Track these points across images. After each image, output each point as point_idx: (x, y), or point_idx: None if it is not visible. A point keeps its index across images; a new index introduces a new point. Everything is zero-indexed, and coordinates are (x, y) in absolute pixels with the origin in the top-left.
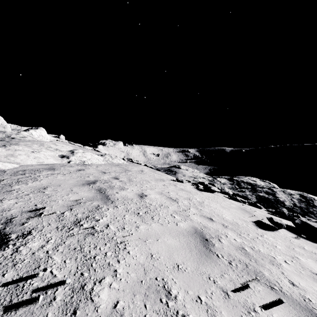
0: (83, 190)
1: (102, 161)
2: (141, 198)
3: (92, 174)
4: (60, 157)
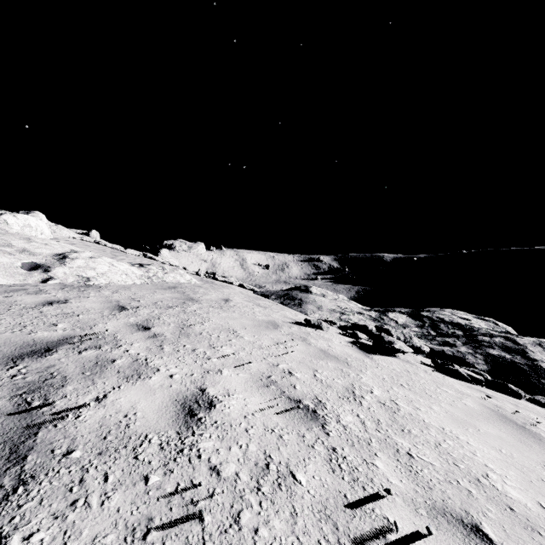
0: None
1: (138, 277)
2: (188, 424)
3: (79, 314)
4: (27, 269)
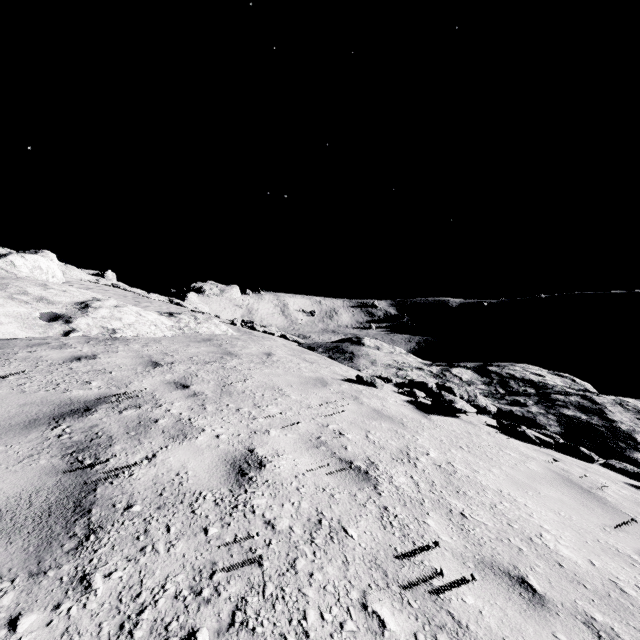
0: (2, 457)
1: (169, 329)
2: (240, 483)
3: (112, 370)
4: (46, 320)
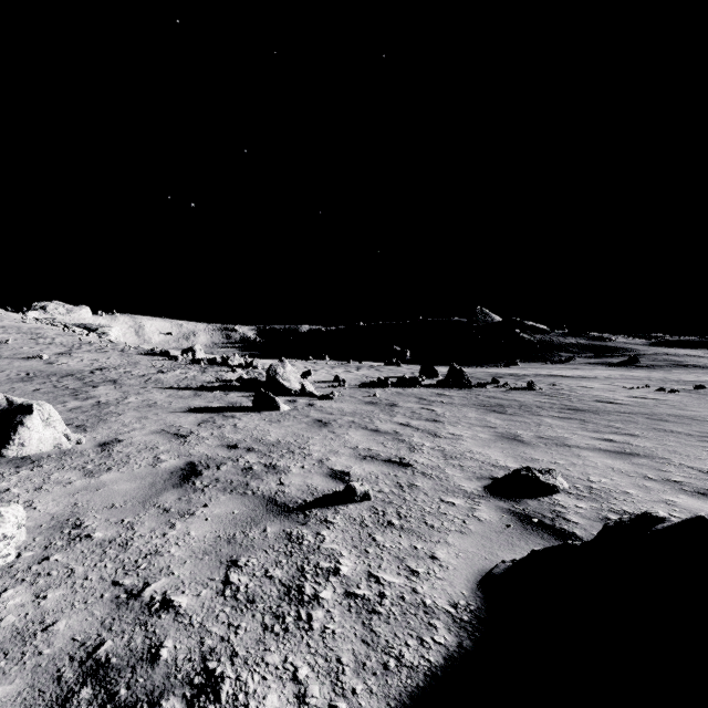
0: None
1: None
2: None
3: None
4: None
